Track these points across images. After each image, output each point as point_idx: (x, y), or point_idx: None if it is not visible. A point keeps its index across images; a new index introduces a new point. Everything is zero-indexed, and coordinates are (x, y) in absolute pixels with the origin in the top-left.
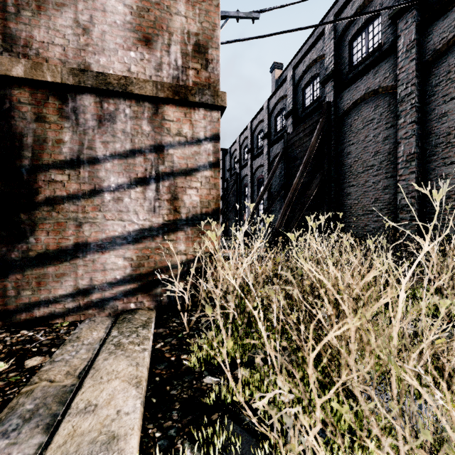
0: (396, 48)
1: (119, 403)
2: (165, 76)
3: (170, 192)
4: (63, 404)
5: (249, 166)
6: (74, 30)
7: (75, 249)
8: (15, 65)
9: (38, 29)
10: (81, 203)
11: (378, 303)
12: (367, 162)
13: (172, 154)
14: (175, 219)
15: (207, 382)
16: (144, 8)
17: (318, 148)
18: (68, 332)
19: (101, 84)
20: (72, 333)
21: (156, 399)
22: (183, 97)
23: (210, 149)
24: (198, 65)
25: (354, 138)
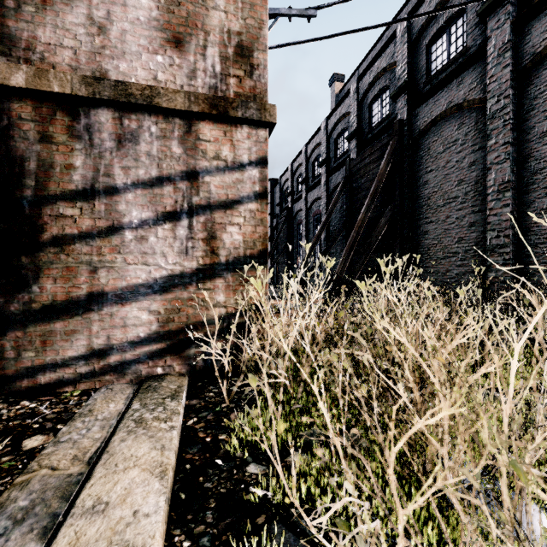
0: (485, 52)
1: (136, 500)
2: (200, 85)
3: (206, 229)
4: (67, 499)
5: (304, 199)
6: (87, 29)
7: (89, 300)
8: (14, 73)
9: (43, 28)
10: (96, 243)
11: (478, 374)
12: (448, 193)
13: (208, 182)
14: (213, 263)
15: (251, 471)
16: (174, 1)
17: (388, 176)
18: (79, 403)
19: (120, 96)
20: (83, 404)
21: (186, 495)
22: (222, 111)
23: (255, 176)
24: (241, 71)
25: (432, 164)
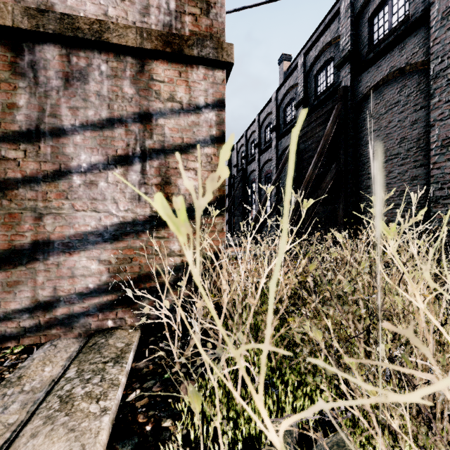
0: (428, 18)
1: None
2: (153, 23)
3: (160, 174)
4: None
5: (257, 160)
6: None
7: (33, 248)
8: None
9: None
10: (41, 188)
11: None
12: (390, 150)
13: (162, 125)
14: None
15: None
16: None
17: (332, 137)
18: (14, 364)
19: (66, 30)
20: (18, 366)
21: None
22: (176, 49)
23: (212, 119)
24: (197, 9)
25: (375, 124)
